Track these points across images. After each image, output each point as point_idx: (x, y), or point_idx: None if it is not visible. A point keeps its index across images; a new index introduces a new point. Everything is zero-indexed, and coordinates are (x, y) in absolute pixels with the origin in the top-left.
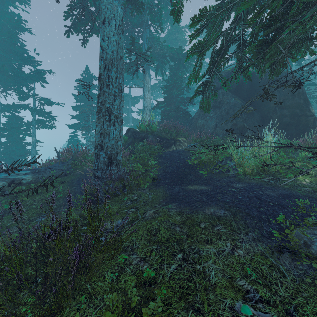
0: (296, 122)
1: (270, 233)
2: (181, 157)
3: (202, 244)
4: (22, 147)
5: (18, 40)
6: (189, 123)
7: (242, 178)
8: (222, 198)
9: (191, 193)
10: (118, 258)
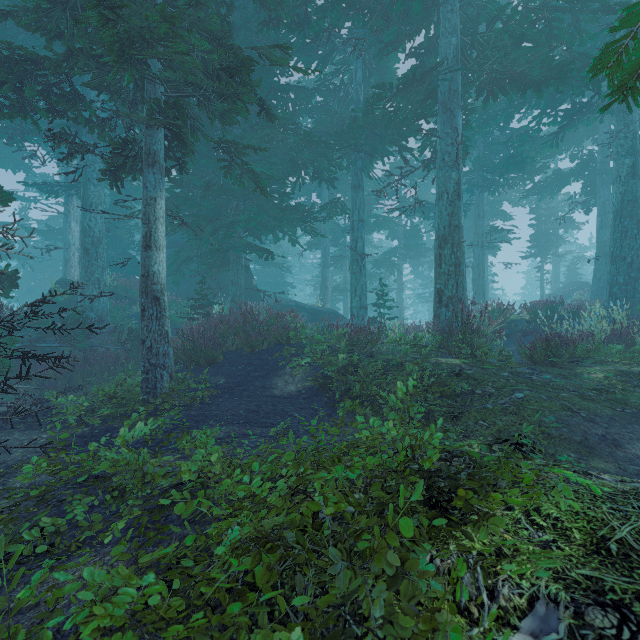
0: (245, 290)
1: None
2: None
3: None
4: None
5: None
6: None
7: None
8: None
9: None
10: None
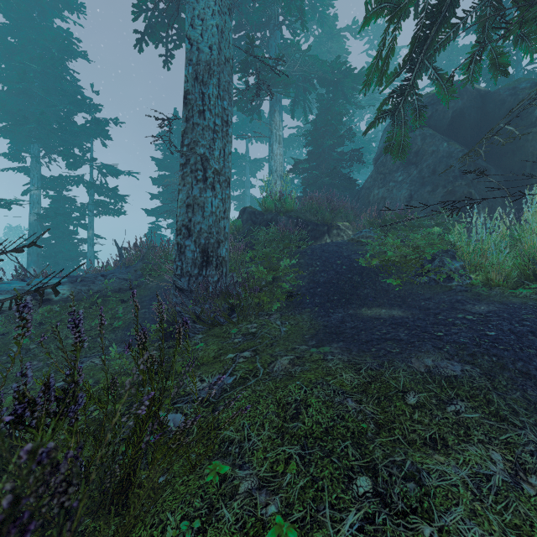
0: None
1: None
2: (343, 254)
3: (422, 451)
4: (73, 247)
5: (68, 73)
6: (356, 196)
7: (485, 292)
8: (447, 335)
9: (370, 324)
10: (205, 474)
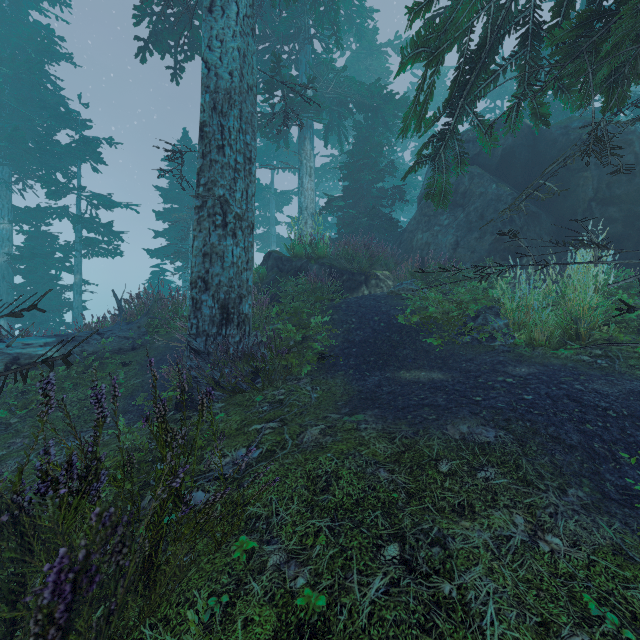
0: (638, 234)
1: (624, 489)
2: (381, 309)
3: (450, 517)
4: (54, 295)
5: (48, 79)
6: (398, 240)
7: (527, 353)
8: (485, 399)
9: (408, 389)
10: (232, 551)
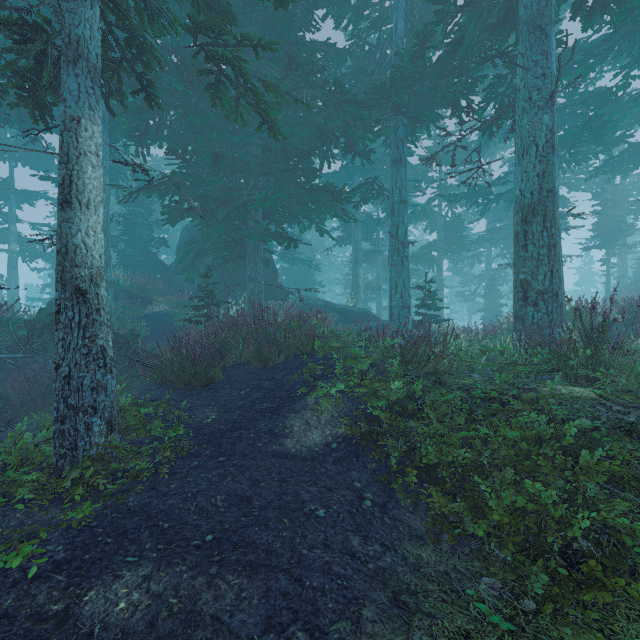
0: (269, 289)
1: None
2: (165, 319)
3: None
4: None
5: None
6: (164, 275)
7: None
8: None
9: None
10: None
